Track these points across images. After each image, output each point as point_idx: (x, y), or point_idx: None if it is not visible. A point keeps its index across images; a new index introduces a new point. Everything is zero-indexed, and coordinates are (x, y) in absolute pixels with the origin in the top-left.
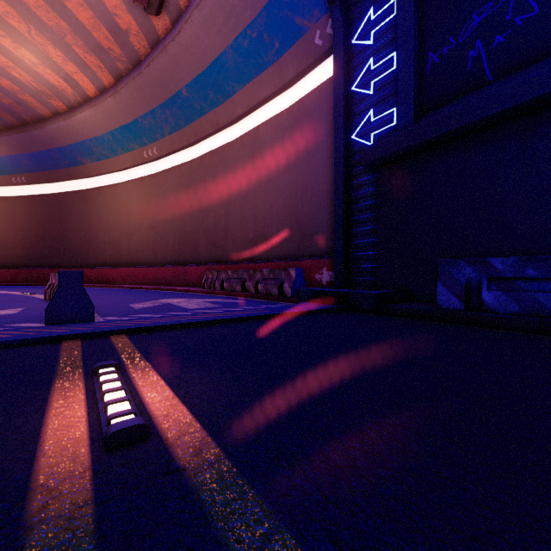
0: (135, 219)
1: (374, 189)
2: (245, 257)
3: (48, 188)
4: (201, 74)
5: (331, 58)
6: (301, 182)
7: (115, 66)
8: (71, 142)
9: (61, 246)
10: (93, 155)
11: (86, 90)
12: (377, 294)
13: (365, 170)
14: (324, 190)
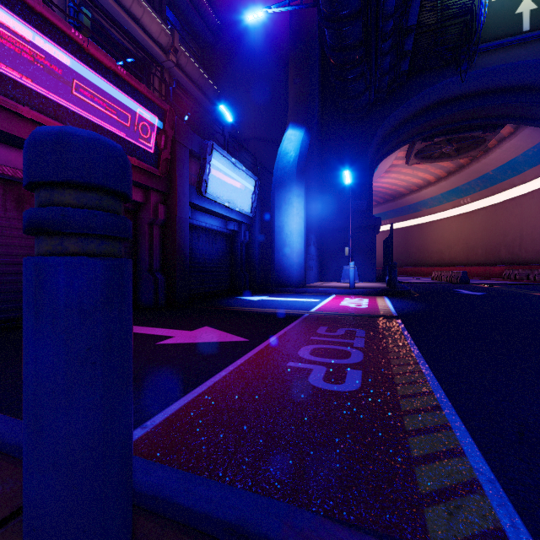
0: (454, 239)
1: None
2: (534, 261)
3: (399, 224)
4: (501, 165)
5: None
6: None
7: (449, 170)
8: (416, 201)
9: (407, 255)
10: (427, 205)
11: (430, 180)
12: None
13: None
14: None
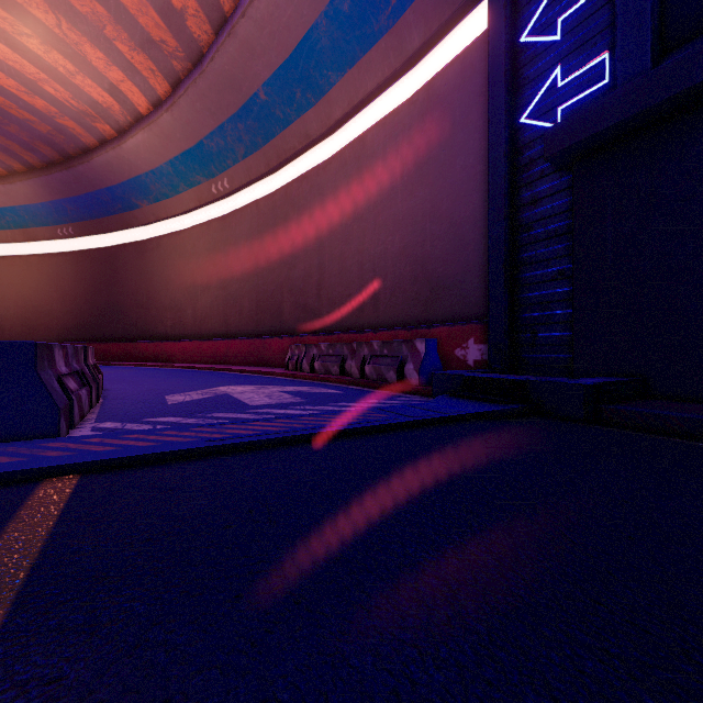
0: (202, 277)
1: (563, 203)
2: (346, 325)
3: (99, 240)
4: (283, 64)
5: (479, 8)
6: (431, 207)
7: (171, 67)
8: (124, 179)
9: (114, 314)
10: (150, 194)
11: (137, 106)
12: (592, 385)
13: (546, 171)
14: (468, 217)
